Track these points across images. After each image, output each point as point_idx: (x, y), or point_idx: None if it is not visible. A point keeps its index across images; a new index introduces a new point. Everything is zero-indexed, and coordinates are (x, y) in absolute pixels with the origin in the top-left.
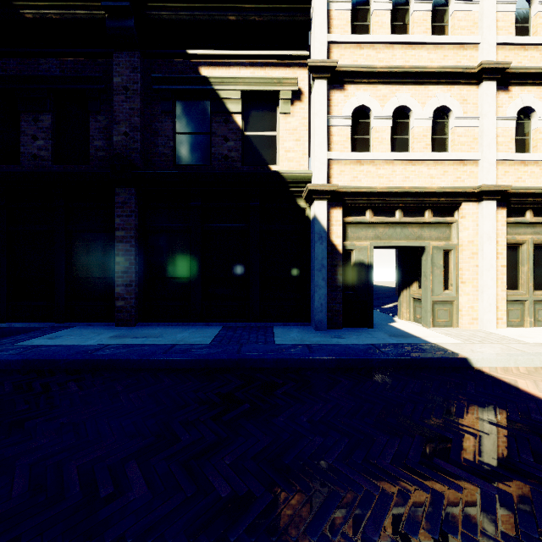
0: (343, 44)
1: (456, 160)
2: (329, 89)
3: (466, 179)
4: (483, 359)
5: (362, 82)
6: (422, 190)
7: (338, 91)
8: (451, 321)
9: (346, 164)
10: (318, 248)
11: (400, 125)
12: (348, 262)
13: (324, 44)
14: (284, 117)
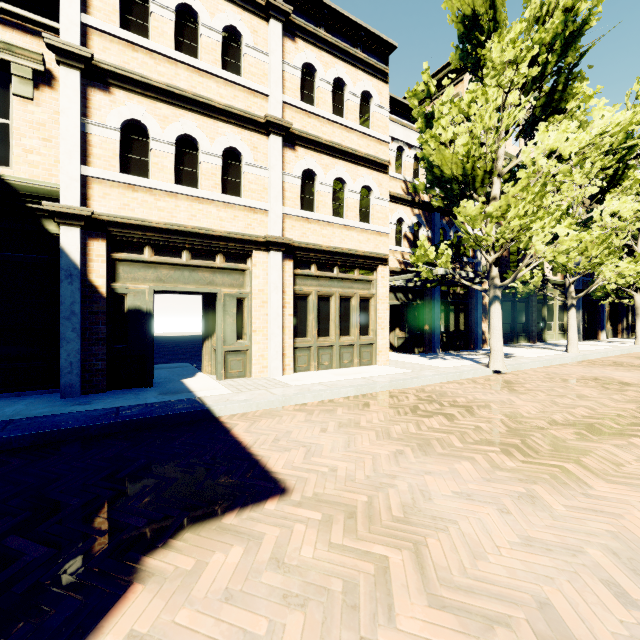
0: (108, 35)
1: (247, 206)
2: (87, 85)
3: (257, 227)
4: (227, 407)
5: (137, 92)
6: (208, 232)
7: (101, 91)
8: (245, 371)
9: (113, 187)
10: (66, 289)
11: (189, 156)
12: (121, 308)
13: (76, 24)
14: (21, 101)
